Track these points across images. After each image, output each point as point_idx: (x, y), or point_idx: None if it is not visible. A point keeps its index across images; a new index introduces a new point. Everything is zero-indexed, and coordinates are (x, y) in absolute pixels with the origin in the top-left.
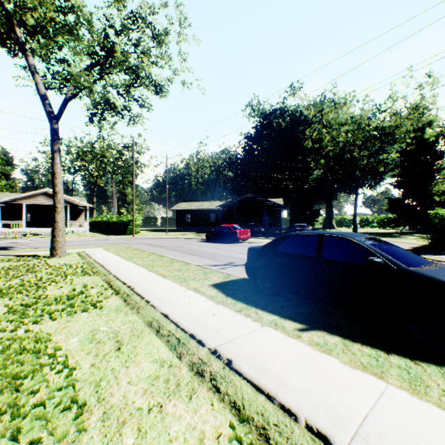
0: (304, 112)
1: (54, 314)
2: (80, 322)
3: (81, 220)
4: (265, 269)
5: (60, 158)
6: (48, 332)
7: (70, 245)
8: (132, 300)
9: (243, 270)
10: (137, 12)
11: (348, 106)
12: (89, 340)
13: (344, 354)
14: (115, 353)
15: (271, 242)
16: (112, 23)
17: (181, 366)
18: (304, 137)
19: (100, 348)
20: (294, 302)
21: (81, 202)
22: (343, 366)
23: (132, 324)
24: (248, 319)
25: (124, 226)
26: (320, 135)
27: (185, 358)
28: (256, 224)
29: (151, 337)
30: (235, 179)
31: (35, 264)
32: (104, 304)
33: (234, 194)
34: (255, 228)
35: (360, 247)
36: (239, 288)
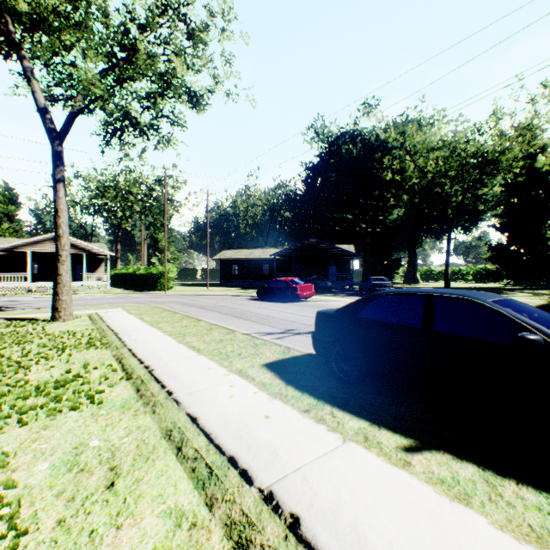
0: (381, 135)
1: (26, 415)
2: (62, 429)
3: (101, 272)
4: (343, 344)
5: (64, 190)
6: (4, 451)
7: (82, 305)
8: (147, 389)
9: (307, 340)
10: (167, 2)
11: (440, 126)
12: (67, 465)
13: (494, 506)
14: (103, 495)
15: (351, 304)
16: (135, 15)
17: (212, 525)
18: (382, 167)
19: (81, 484)
20: (388, 396)
21: (100, 250)
22: (500, 534)
23: (141, 433)
24: (321, 427)
25: (154, 279)
26: (403, 164)
27: (220, 509)
28: (321, 278)
29: (167, 460)
30: (294, 221)
31: (28, 331)
32: (106, 397)
33: (293, 239)
34: (320, 282)
35: (498, 316)
36: (304, 370)
